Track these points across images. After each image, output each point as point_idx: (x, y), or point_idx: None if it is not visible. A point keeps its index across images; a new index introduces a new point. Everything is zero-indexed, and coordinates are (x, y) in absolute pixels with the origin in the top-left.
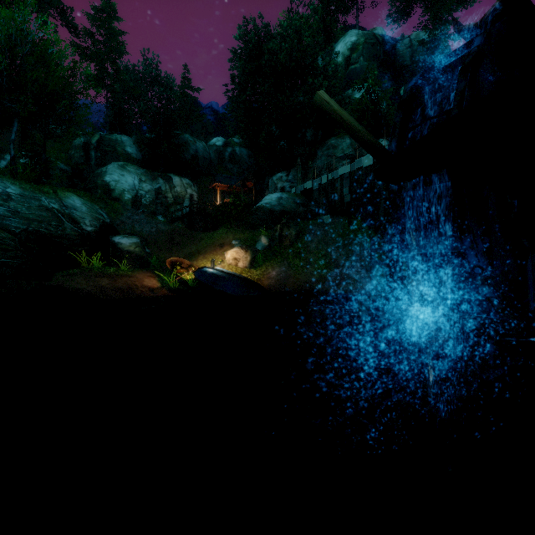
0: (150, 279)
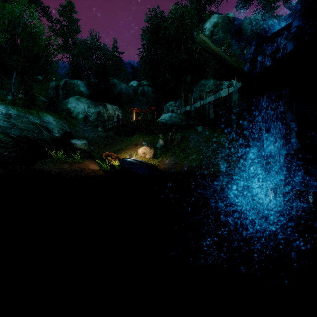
0: (93, 165)
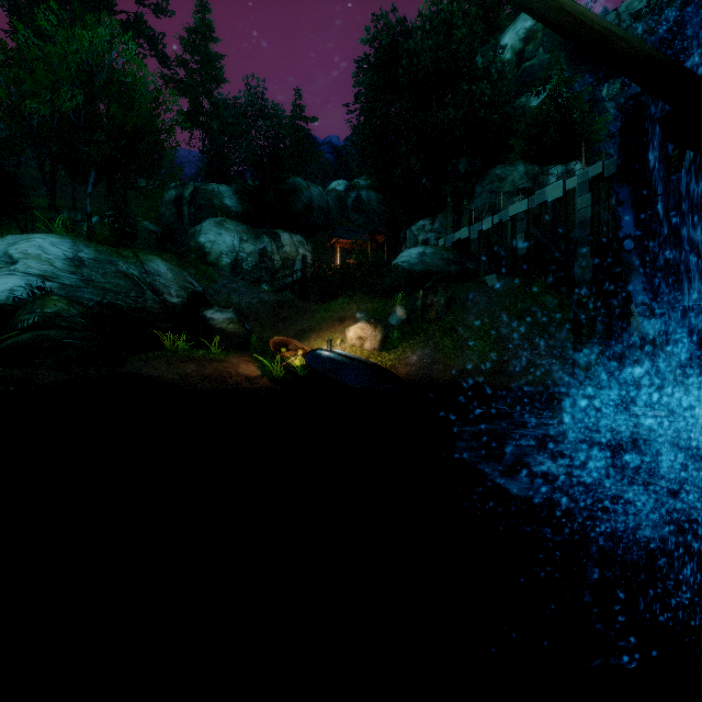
0: (248, 365)
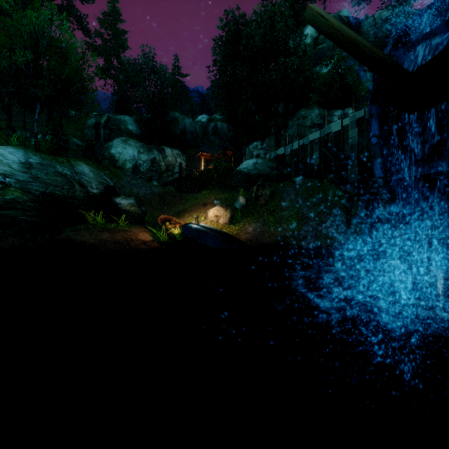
0: (144, 234)
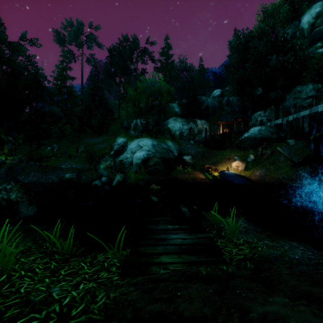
0: (201, 175)
